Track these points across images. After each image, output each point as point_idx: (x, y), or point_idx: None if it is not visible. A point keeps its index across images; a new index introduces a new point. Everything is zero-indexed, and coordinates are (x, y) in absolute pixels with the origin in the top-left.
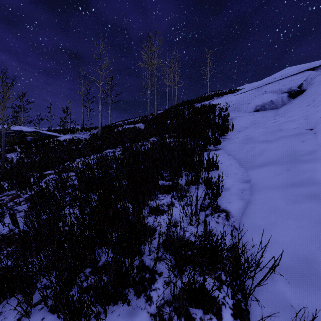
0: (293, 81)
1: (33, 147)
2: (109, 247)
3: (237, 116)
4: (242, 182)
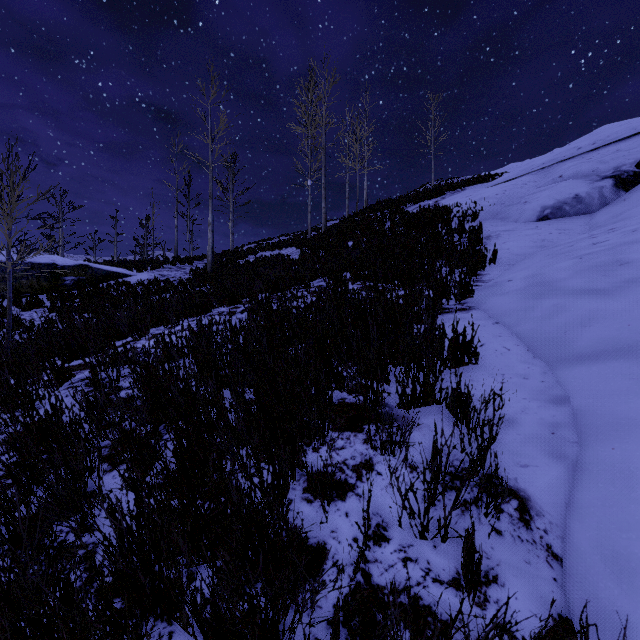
0: (624, 153)
1: (77, 298)
2: (186, 627)
3: (502, 231)
4: (546, 403)
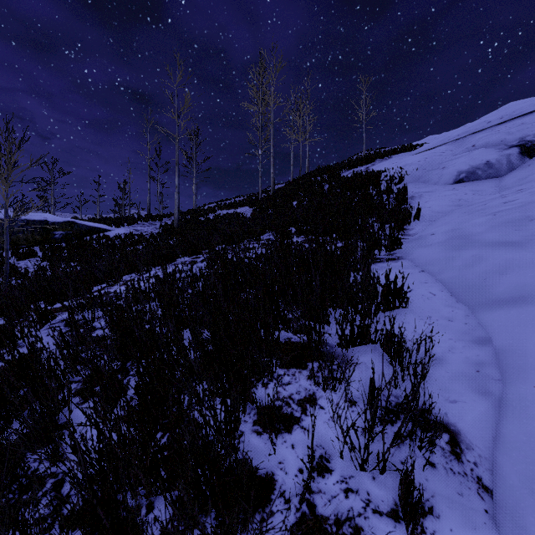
0: (528, 125)
1: (65, 249)
2: None
3: (424, 192)
4: (470, 343)
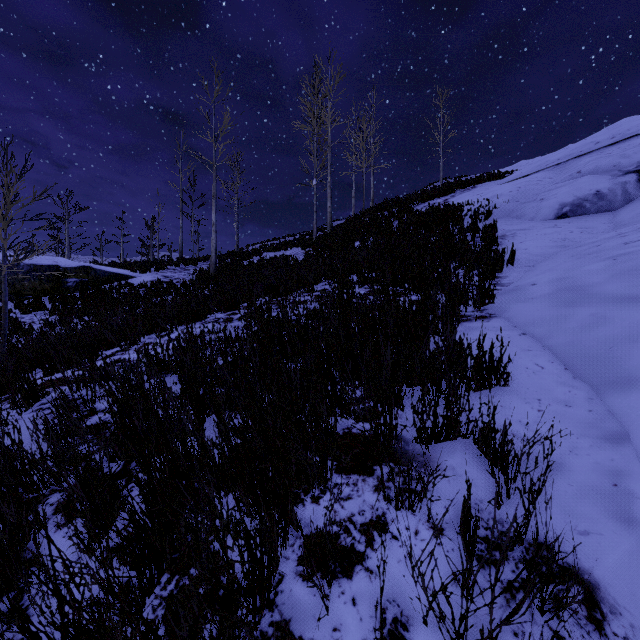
0: None
1: (79, 300)
2: None
3: (517, 230)
4: (599, 441)
